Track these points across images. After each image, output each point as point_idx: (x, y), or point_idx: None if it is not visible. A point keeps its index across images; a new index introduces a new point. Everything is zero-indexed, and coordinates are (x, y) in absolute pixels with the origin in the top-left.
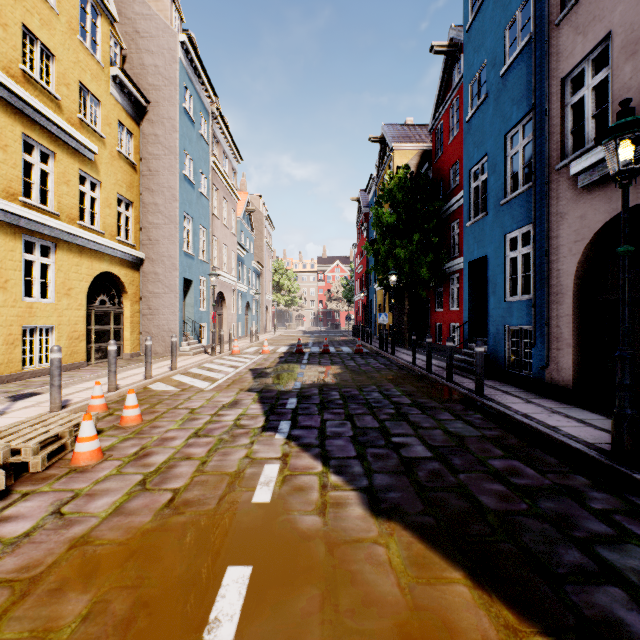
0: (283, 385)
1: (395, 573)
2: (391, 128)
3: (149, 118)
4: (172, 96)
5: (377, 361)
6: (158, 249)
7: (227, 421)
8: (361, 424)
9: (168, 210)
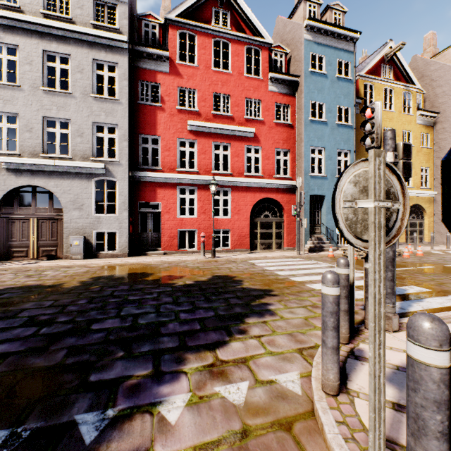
0: None
1: None
2: None
3: (438, 121)
4: None
5: None
6: None
7: None
8: None
9: None
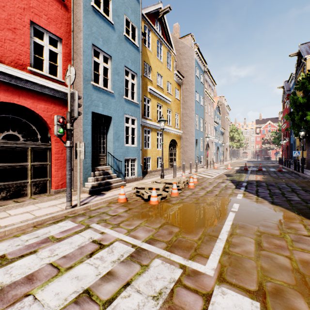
0: (240, 179)
1: (275, 210)
2: (305, 45)
3: (184, 83)
4: (191, 73)
5: (290, 175)
6: (187, 129)
7: (222, 185)
8: (273, 191)
9: (190, 115)
